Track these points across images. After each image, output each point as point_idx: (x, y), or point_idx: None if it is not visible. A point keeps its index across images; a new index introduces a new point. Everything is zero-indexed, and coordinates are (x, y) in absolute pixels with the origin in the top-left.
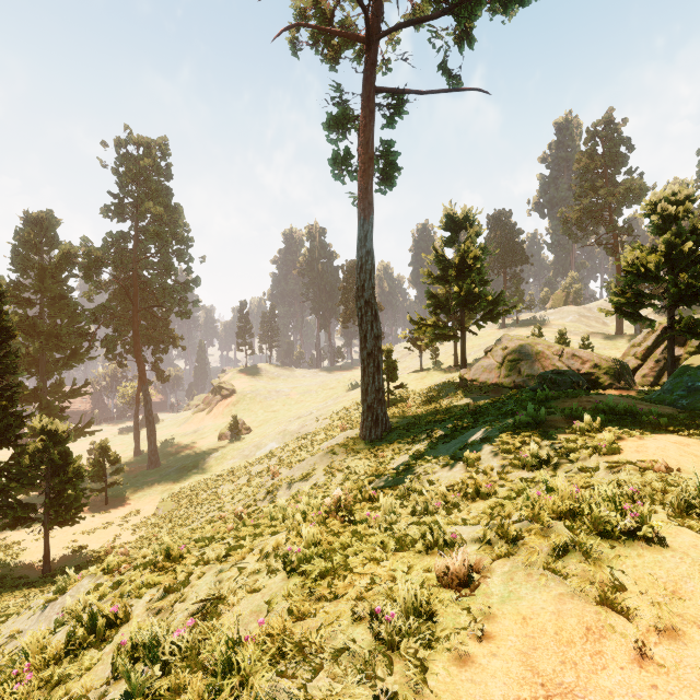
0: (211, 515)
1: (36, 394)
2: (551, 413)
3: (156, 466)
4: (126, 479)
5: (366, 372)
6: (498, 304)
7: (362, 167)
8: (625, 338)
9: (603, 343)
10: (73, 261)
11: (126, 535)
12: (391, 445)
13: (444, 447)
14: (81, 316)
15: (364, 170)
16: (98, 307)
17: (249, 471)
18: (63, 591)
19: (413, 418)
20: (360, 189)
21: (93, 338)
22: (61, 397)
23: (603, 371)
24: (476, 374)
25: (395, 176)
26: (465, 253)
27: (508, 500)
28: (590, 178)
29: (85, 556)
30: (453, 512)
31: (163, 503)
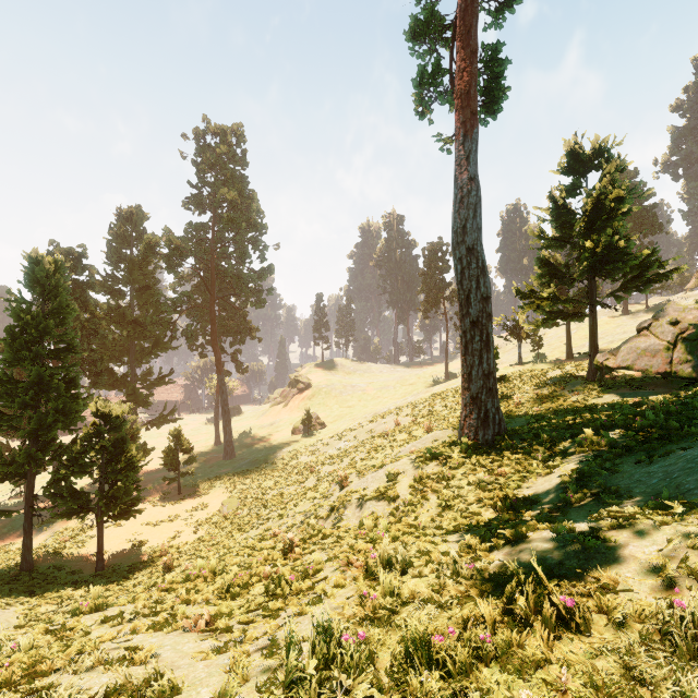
0: (271, 523)
1: (125, 380)
2: None
3: (231, 457)
4: (202, 468)
5: (469, 349)
6: (648, 266)
7: (461, 66)
8: None
9: None
10: (157, 252)
11: (187, 533)
12: (513, 457)
13: (646, 473)
14: (163, 305)
15: (464, 68)
16: (179, 297)
17: (318, 472)
18: None
19: (534, 418)
20: (458, 96)
21: (174, 327)
22: (148, 385)
23: None
24: (627, 359)
25: (500, 100)
26: (599, 197)
27: None
28: None
29: (142, 554)
30: None
31: (228, 500)
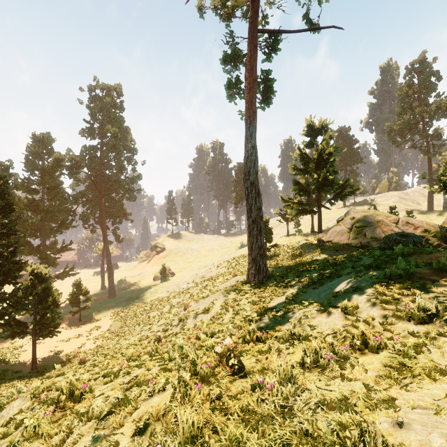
0: (143, 333)
1: (39, 249)
2: (417, 267)
3: (114, 296)
4: (94, 305)
5: (251, 234)
6: (345, 187)
7: (248, 87)
8: (435, 213)
9: (419, 217)
10: (62, 164)
11: (89, 344)
12: (270, 288)
13: (314, 292)
14: (66, 199)
15: (250, 88)
16: (77, 194)
17: (171, 303)
18: (3, 408)
19: (285, 268)
20: (247, 102)
21: (74, 213)
22: (55, 251)
23: (432, 234)
24: (331, 237)
25: (271, 97)
26: (321, 151)
27: (407, 358)
28: (408, 101)
29: (61, 358)
30: (346, 367)
31: (114, 322)
